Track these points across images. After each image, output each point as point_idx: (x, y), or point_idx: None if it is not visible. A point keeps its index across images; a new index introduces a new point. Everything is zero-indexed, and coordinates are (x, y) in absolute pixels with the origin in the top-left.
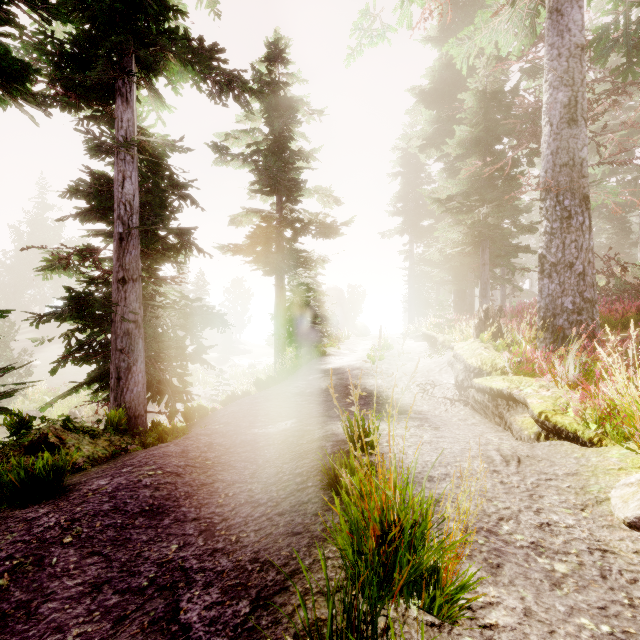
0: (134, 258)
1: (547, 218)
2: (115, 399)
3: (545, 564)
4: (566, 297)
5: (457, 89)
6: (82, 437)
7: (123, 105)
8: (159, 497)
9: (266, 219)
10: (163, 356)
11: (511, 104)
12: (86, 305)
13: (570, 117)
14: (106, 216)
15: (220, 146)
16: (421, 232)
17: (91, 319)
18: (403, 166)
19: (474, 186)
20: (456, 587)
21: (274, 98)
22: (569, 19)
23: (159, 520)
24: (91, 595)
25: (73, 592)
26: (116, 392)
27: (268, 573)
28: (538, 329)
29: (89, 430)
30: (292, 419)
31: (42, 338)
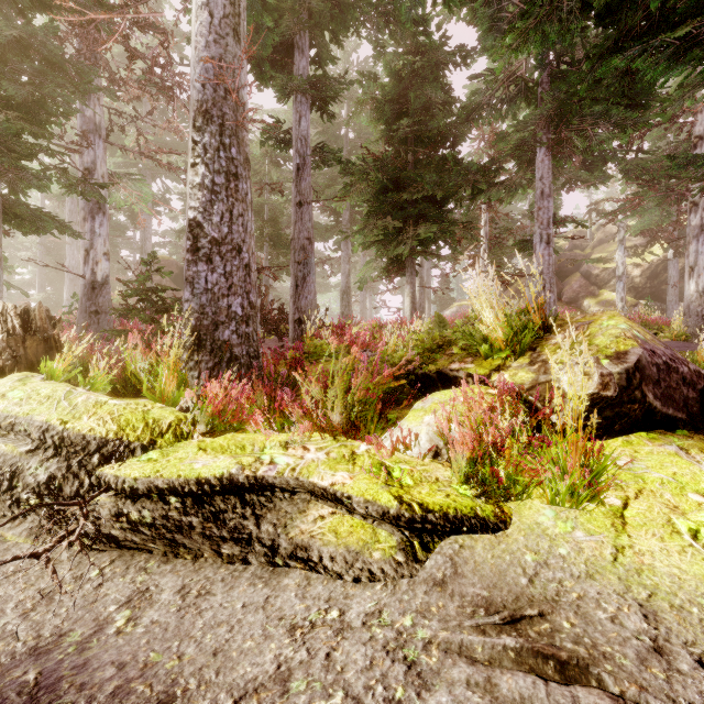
0: None
1: (206, 163)
2: None
3: None
4: (235, 297)
5: None
6: None
7: None
8: None
9: None
10: None
11: None
12: None
13: (236, 26)
14: None
15: None
16: None
17: None
18: None
19: None
20: None
21: None
22: None
23: None
24: None
25: None
26: None
27: None
28: (186, 347)
29: None
30: None
31: None
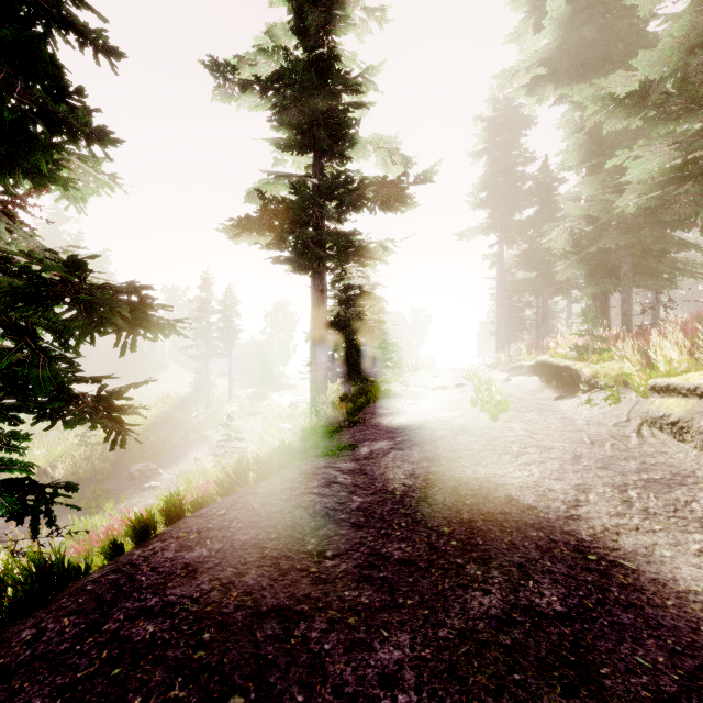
0: None
1: None
2: None
3: None
4: None
5: None
6: None
7: None
8: None
9: (297, 185)
10: None
11: None
12: None
13: None
14: None
15: (222, 64)
16: (520, 223)
17: None
18: (489, 142)
19: None
20: None
21: None
22: None
23: None
24: None
25: None
26: None
27: None
28: None
29: None
30: None
31: None
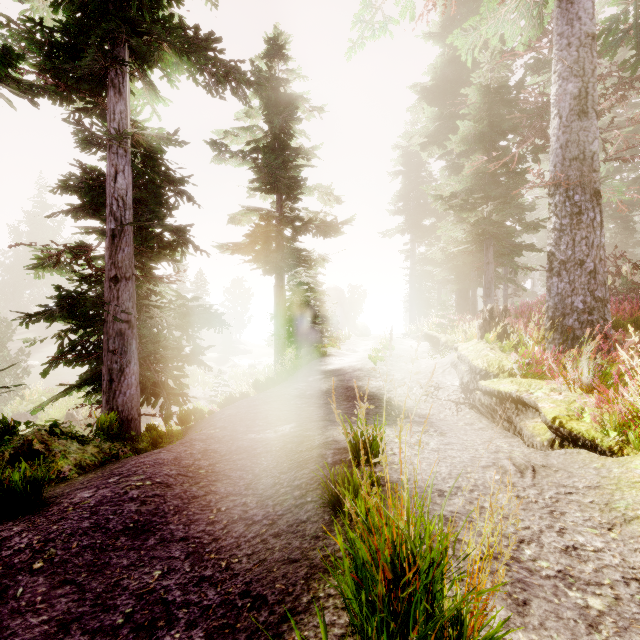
0: (127, 256)
1: (556, 214)
2: (107, 402)
3: (577, 599)
4: (576, 296)
5: (459, 86)
6: (70, 443)
7: (115, 96)
8: (145, 512)
9: (266, 217)
10: (158, 357)
11: (516, 99)
12: (77, 304)
13: (580, 109)
14: (98, 212)
15: (219, 143)
16: (422, 231)
17: (84, 319)
18: (404, 165)
19: (478, 183)
20: (482, 639)
21: (274, 95)
22: (579, 7)
23: (143, 540)
24: (56, 636)
25: (36, 632)
26: (108, 395)
27: (260, 612)
28: (546, 329)
29: (78, 435)
30: (291, 423)
31: (34, 339)
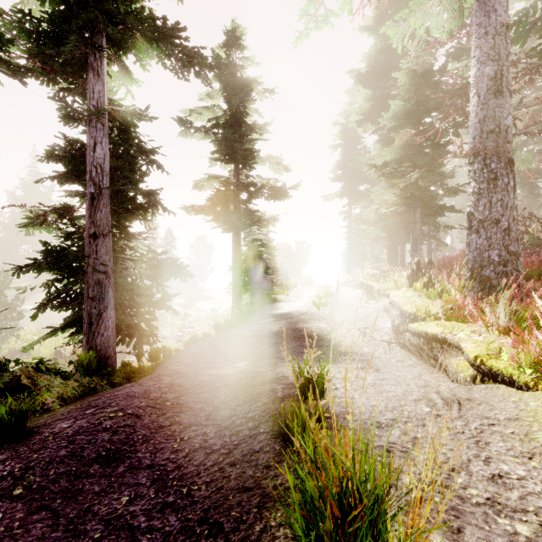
0: (104, 215)
1: (475, 180)
2: (87, 342)
3: (506, 525)
4: (493, 250)
5: (390, 71)
6: (53, 378)
7: (94, 78)
8: (117, 441)
9: (225, 184)
10: (132, 303)
11: (439, 81)
12: (61, 258)
13: (496, 89)
14: (80, 178)
15: (185, 120)
16: (358, 195)
17: (68, 270)
18: (343, 139)
19: (406, 154)
20: None
21: (232, 79)
22: (495, 1)
23: (114, 467)
24: None
25: None
26: (88, 336)
27: (216, 539)
28: (466, 279)
29: (61, 371)
30: (246, 360)
31: (25, 287)
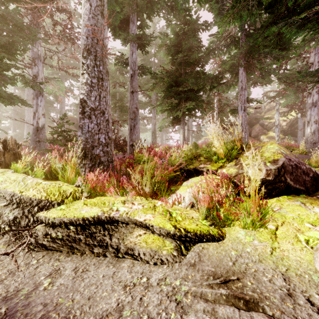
0: None
1: (88, 73)
2: None
3: None
4: (102, 134)
5: None
6: None
7: None
8: None
9: None
10: None
11: None
12: None
13: (102, 11)
14: None
15: None
16: None
17: None
18: None
19: None
20: None
21: None
22: None
23: None
24: None
25: None
26: None
27: None
28: (79, 157)
29: None
30: None
31: None
